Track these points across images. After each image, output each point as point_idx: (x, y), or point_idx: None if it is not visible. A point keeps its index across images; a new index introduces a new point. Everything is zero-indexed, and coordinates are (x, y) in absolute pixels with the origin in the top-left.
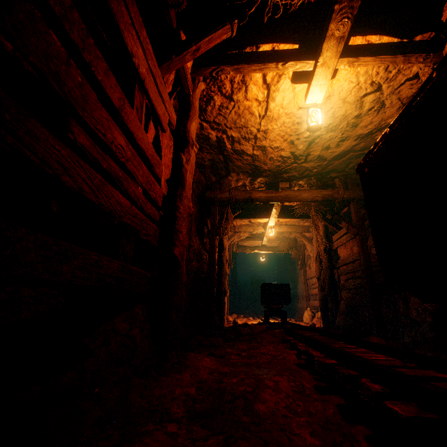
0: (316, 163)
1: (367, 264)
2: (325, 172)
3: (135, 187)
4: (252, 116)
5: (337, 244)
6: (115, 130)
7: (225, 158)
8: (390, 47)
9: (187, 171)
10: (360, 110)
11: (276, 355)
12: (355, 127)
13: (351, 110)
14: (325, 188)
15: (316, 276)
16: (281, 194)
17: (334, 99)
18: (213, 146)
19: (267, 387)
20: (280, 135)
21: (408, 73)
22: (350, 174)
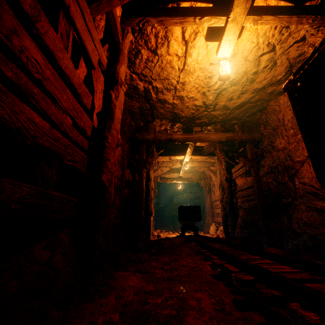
0: (221, 111)
1: (260, 189)
2: (228, 119)
3: (56, 110)
4: (173, 70)
5: (235, 175)
6: (26, 40)
7: (151, 106)
8: (286, 9)
9: (116, 106)
10: (257, 68)
11: (194, 266)
12: (253, 82)
13: (251, 67)
14: (227, 132)
15: (219, 199)
16: (195, 136)
17: (238, 57)
18: (141, 95)
19: (190, 309)
20: (195, 87)
21: (296, 36)
22: (246, 122)
